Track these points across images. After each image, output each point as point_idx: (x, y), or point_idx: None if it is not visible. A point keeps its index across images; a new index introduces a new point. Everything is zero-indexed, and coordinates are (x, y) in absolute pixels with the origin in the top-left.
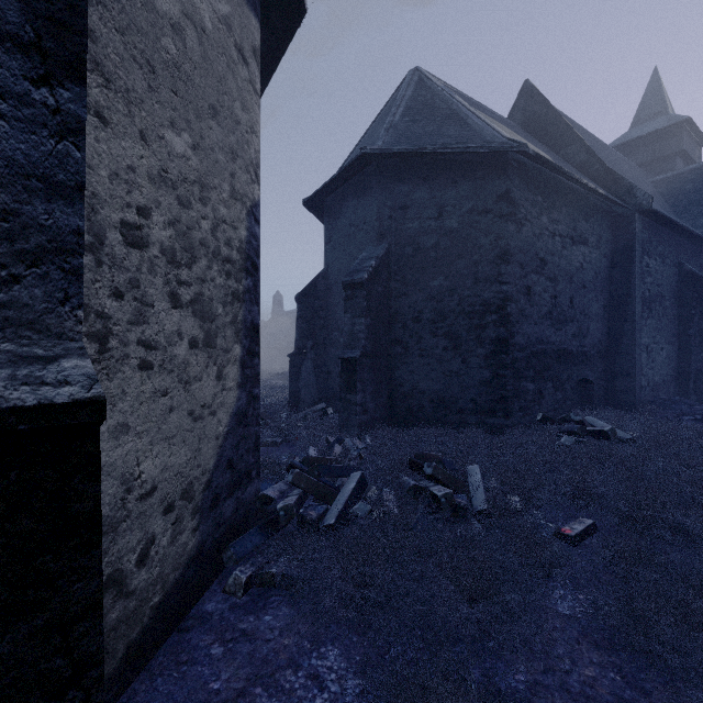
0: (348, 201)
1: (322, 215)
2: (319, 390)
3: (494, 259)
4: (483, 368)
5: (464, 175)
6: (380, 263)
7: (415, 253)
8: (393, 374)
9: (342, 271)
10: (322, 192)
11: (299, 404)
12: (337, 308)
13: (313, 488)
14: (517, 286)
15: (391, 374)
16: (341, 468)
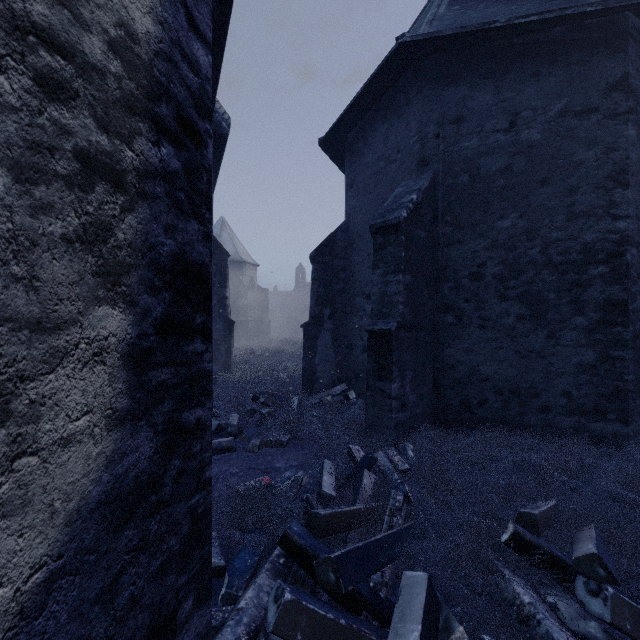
0: (375, 129)
1: (342, 161)
2: (338, 368)
3: (603, 182)
4: (584, 346)
5: (550, 61)
6: (423, 198)
7: (474, 182)
8: (441, 352)
9: (367, 220)
10: (342, 125)
11: (314, 384)
12: (361, 266)
13: (324, 639)
14: (639, 221)
15: (438, 352)
16: (379, 545)
